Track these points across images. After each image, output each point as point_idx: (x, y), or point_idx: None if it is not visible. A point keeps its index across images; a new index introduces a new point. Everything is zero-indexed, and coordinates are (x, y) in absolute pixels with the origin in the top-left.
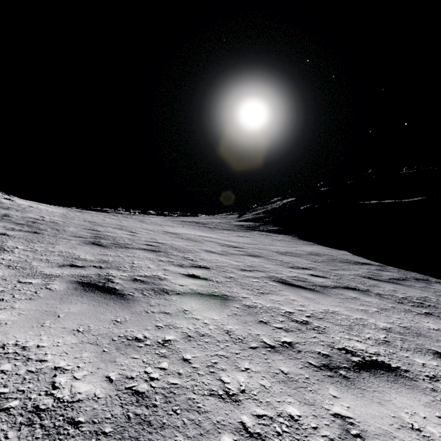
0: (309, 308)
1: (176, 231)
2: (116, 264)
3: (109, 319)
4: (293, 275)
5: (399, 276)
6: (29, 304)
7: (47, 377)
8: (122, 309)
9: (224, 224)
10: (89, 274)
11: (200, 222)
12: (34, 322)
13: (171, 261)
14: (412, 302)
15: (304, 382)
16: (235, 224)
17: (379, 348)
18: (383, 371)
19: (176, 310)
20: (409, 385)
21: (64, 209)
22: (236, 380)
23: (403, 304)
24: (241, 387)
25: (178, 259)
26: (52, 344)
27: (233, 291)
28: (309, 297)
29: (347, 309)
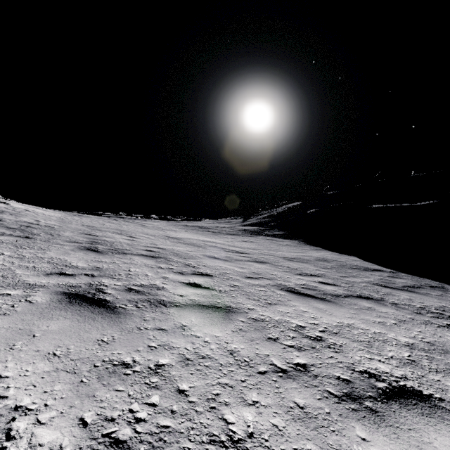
0: (321, 321)
1: (178, 236)
2: (110, 271)
3: (94, 338)
4: (302, 283)
5: (413, 283)
6: (2, 321)
7: (2, 422)
8: (111, 325)
9: (229, 229)
10: (78, 283)
11: (203, 226)
12: (3, 343)
13: (171, 268)
14: (431, 312)
15: (325, 419)
16: (239, 228)
17: (405, 369)
18: (415, 401)
19: (173, 326)
20: (448, 419)
21: (62, 213)
22: (242, 418)
23: (422, 315)
24: (248, 429)
25: (178, 266)
26: (18, 374)
27: (237, 302)
28: (321, 308)
29: (363, 322)
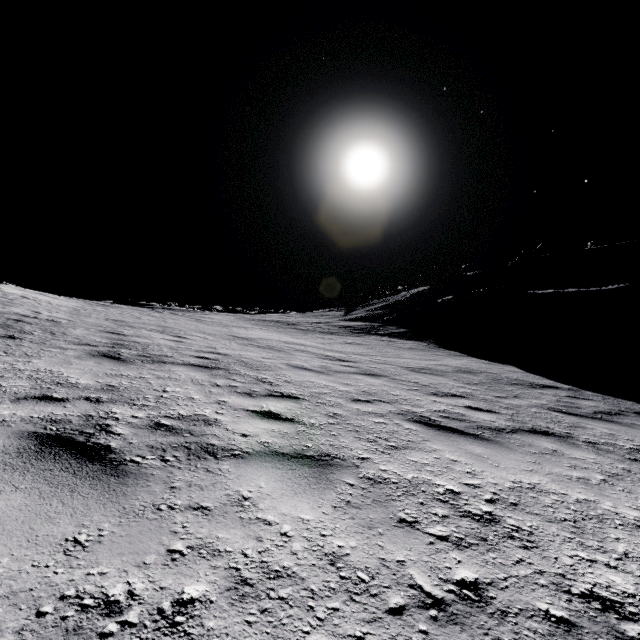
0: (485, 479)
1: (249, 336)
2: (130, 393)
3: (60, 536)
4: (441, 409)
5: (608, 408)
6: None
7: None
8: (103, 502)
9: (324, 325)
10: (67, 416)
11: (287, 321)
12: None
13: (233, 386)
14: None
15: None
16: (340, 324)
17: None
18: None
19: (223, 499)
20: None
21: (80, 302)
22: None
23: None
24: None
25: (246, 382)
26: None
27: (341, 446)
28: (478, 453)
29: (553, 479)
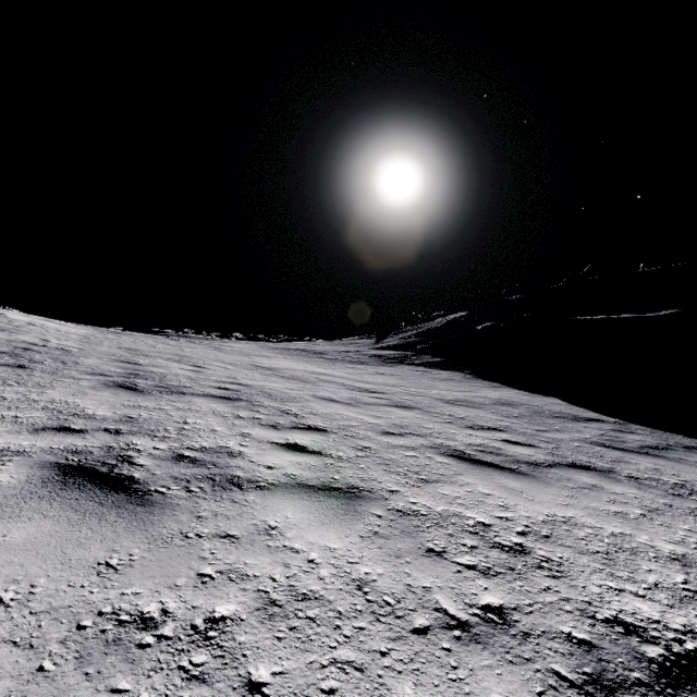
0: (518, 512)
1: (272, 365)
2: (150, 424)
3: (92, 560)
4: (476, 443)
5: (655, 442)
6: None
7: None
8: (131, 529)
9: (354, 354)
10: (88, 447)
11: (313, 350)
12: None
13: (257, 418)
14: (696, 493)
15: None
16: (370, 353)
17: (687, 613)
18: None
19: (250, 528)
20: None
21: (89, 329)
22: None
23: (683, 499)
24: None
25: (270, 414)
26: None
27: (370, 479)
28: (513, 487)
29: (589, 513)
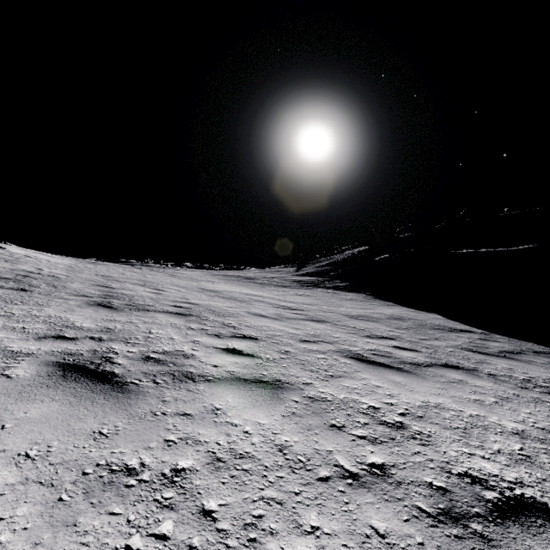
0: (400, 399)
1: (216, 289)
2: (124, 334)
3: (89, 429)
4: (372, 348)
5: (511, 348)
6: None
7: None
8: (115, 409)
9: (279, 280)
10: (79, 350)
11: (247, 276)
12: None
13: (204, 329)
14: (539, 386)
15: None
16: (292, 279)
17: (519, 470)
18: (540, 520)
19: (201, 409)
20: None
21: (73, 260)
22: None
23: (528, 390)
24: None
25: (214, 326)
26: None
27: (290, 374)
28: (398, 381)
29: (455, 400)
